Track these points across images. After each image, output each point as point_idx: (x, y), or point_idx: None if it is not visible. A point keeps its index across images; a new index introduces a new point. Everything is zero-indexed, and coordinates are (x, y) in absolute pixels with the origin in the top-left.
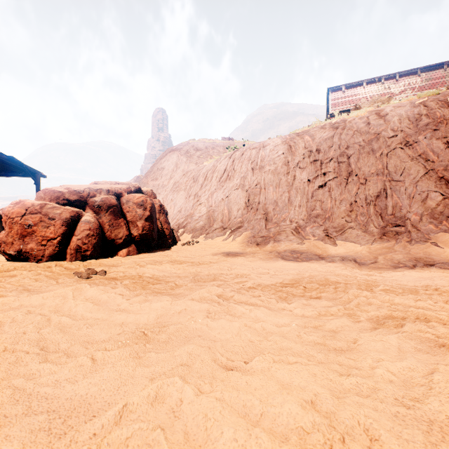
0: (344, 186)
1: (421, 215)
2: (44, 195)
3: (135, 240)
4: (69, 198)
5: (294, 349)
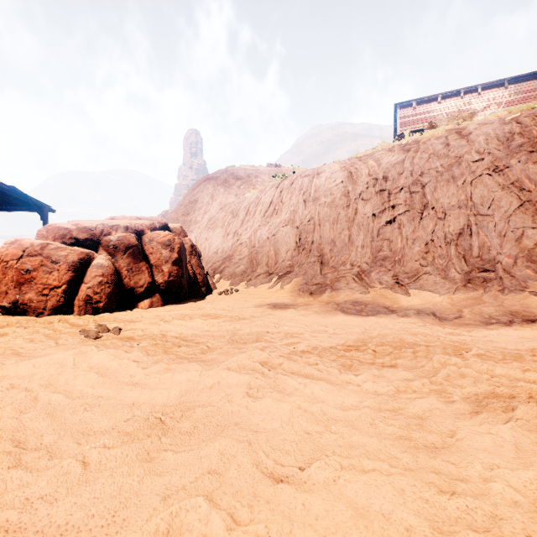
0: (417, 222)
1: (515, 258)
2: (47, 233)
3: (160, 288)
4: (78, 236)
5: (368, 447)
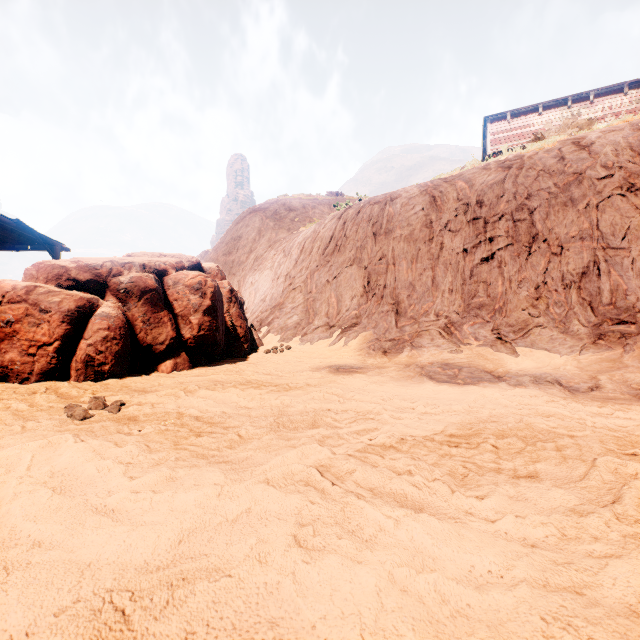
0: (524, 259)
1: None
2: (37, 272)
3: (188, 345)
4: (78, 277)
5: None
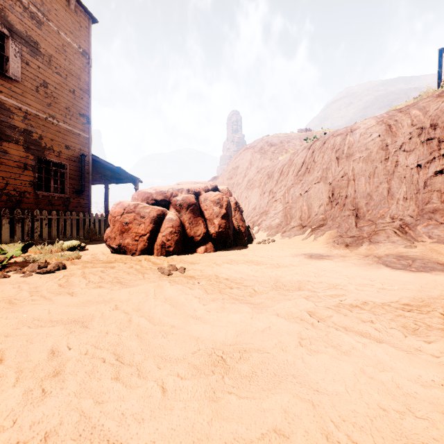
0: None
1: None
2: (137, 196)
3: (212, 237)
4: (156, 198)
5: None
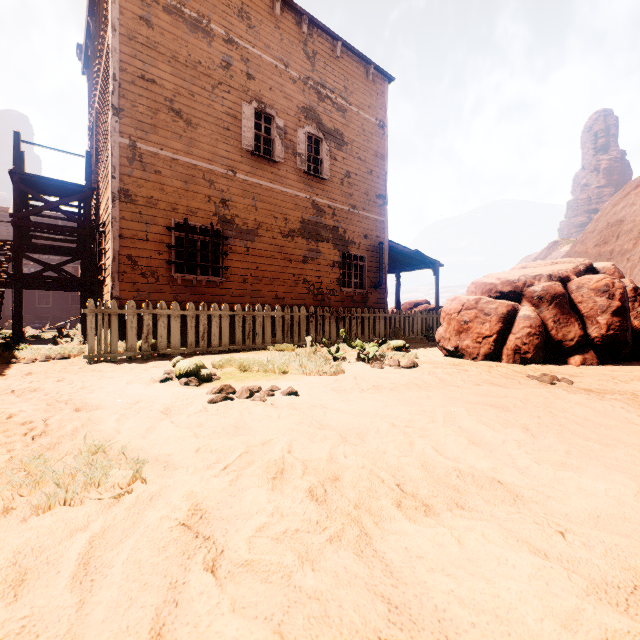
0: None
1: None
2: (475, 289)
3: (593, 343)
4: (502, 290)
5: None
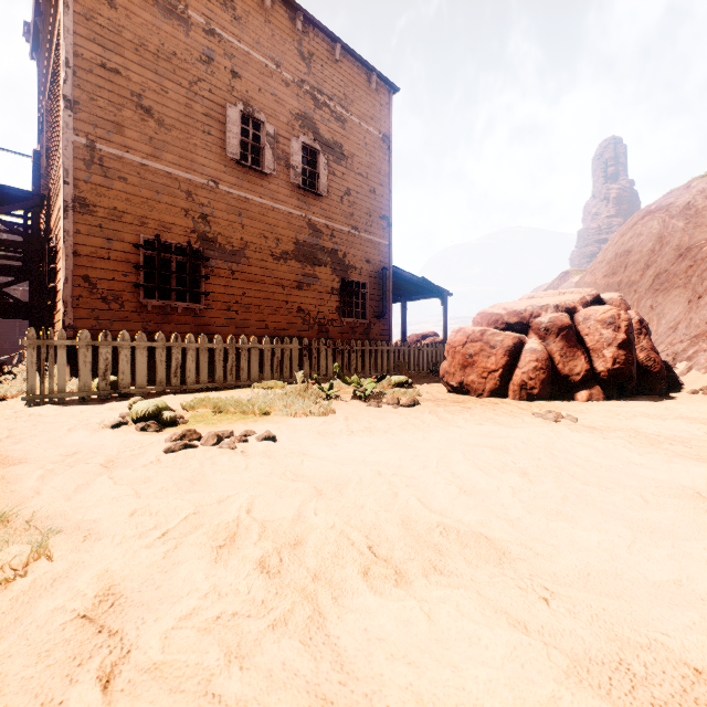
0: None
1: None
2: (481, 320)
3: (599, 378)
4: (508, 321)
5: None
